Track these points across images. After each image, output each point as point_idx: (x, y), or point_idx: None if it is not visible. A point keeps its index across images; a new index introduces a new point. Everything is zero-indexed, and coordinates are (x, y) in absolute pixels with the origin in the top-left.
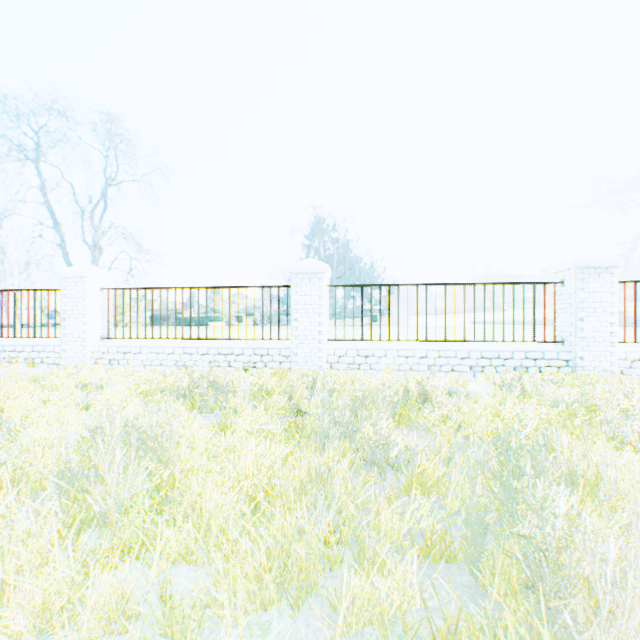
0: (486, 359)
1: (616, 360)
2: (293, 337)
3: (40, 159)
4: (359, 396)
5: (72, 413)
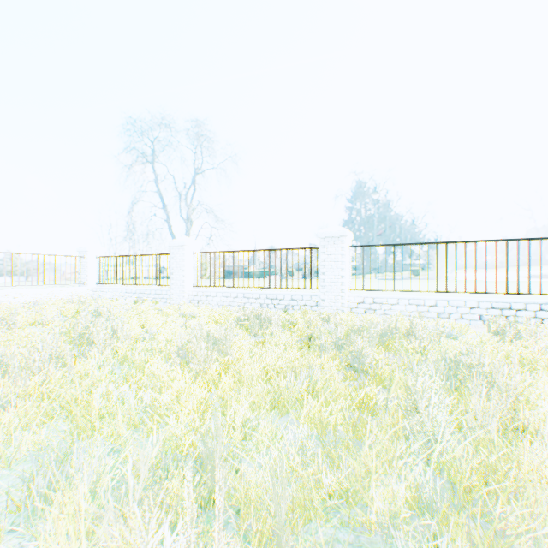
0: (496, 309)
1: None
2: (321, 287)
3: (155, 163)
4: (357, 329)
5: (180, 328)
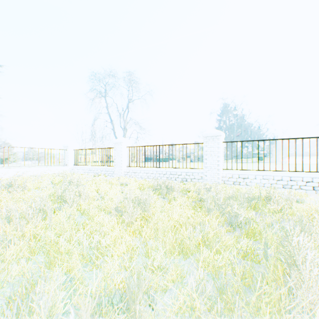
0: None
1: None
2: (204, 167)
3: (106, 96)
4: (231, 195)
5: (118, 192)
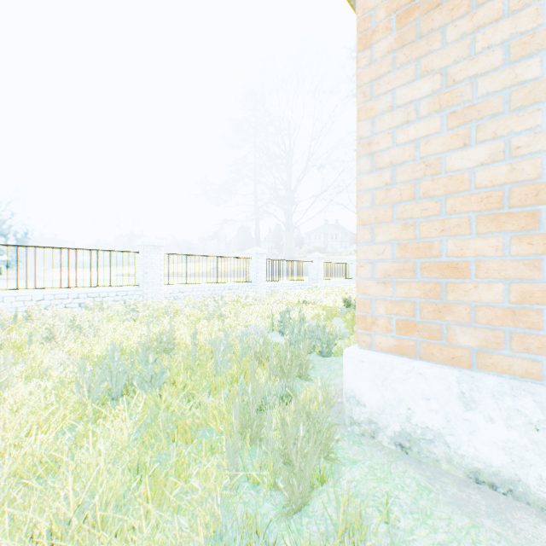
0: (92, 298)
1: (164, 293)
2: None
3: None
4: None
5: None
